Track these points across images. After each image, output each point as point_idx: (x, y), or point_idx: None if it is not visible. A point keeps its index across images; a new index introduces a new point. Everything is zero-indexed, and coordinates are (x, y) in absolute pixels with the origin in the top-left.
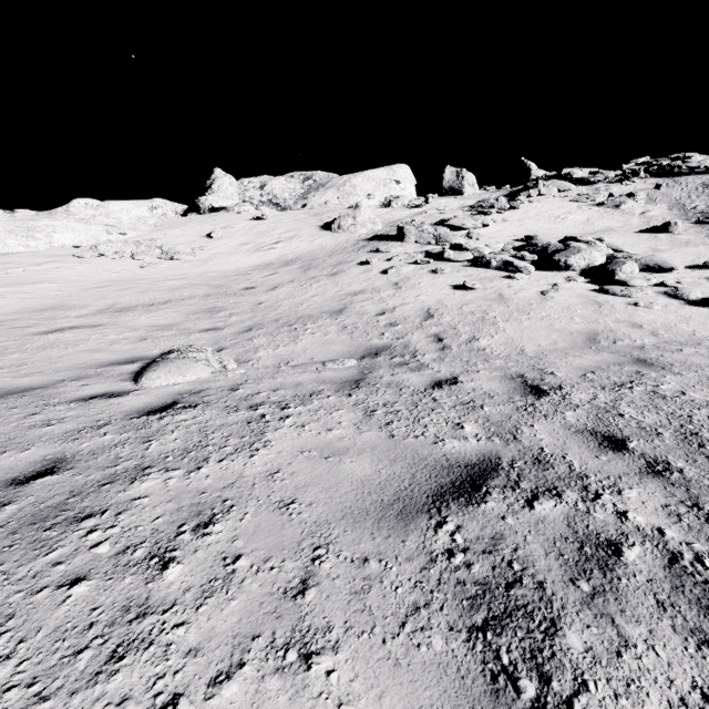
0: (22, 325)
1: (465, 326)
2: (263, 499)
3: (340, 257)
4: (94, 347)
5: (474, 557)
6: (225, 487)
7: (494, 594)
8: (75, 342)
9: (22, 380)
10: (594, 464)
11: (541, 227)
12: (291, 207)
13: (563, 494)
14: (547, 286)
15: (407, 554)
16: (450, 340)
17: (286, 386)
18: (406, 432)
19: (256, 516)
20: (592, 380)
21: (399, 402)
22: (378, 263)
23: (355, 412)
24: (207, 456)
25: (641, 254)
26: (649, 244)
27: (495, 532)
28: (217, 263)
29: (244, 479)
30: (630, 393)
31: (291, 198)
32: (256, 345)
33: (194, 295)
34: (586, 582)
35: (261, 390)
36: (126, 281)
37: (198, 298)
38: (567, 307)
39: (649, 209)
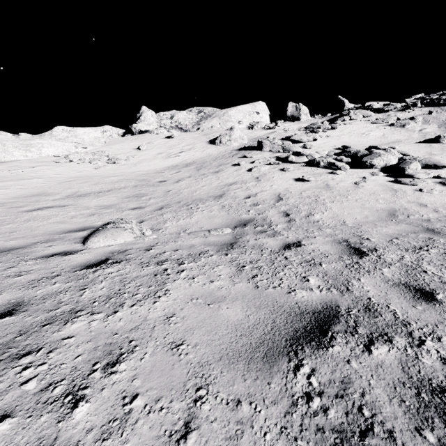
0: (17, 205)
1: (304, 205)
2: (159, 340)
3: (221, 161)
4: (60, 220)
5: (329, 402)
6: (132, 329)
7: (351, 443)
8: (49, 217)
9: (10, 242)
10: (413, 313)
11: (352, 140)
12: (190, 130)
13: (393, 340)
14: (358, 178)
15: (272, 397)
16: (294, 215)
17: (183, 247)
18: (266, 284)
19: (153, 356)
20: (397, 244)
21: (261, 260)
22: (245, 164)
23: (230, 267)
24: (123, 302)
25: (422, 157)
26: (426, 150)
27: (343, 375)
28: (143, 165)
29: (147, 322)
30: (428, 254)
31: (190, 124)
32: (165, 218)
33: (127, 186)
34: (430, 432)
35: (166, 250)
36: (85, 177)
37: (130, 188)
38: (373, 192)
39: (425, 128)
